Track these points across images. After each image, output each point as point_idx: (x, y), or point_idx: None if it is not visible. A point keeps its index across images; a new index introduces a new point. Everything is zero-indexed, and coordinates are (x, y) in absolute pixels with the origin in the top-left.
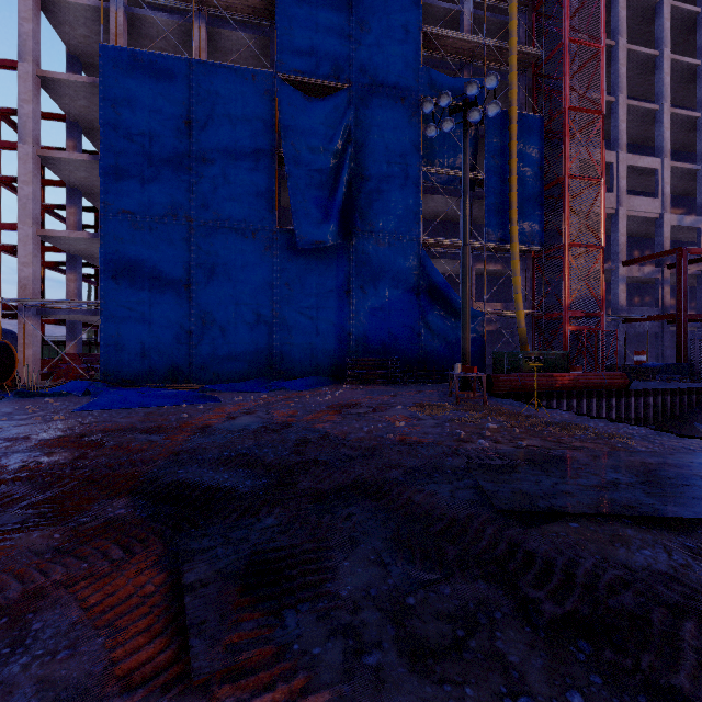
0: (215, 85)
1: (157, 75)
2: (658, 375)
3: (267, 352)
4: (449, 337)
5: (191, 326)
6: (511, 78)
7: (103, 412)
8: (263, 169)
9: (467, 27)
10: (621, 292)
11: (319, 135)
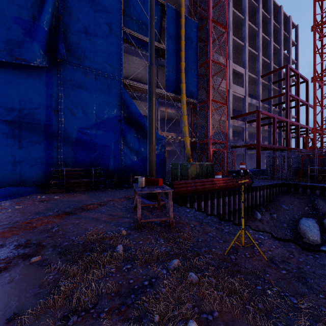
0: None
1: None
2: (255, 176)
3: None
4: (142, 152)
5: None
6: None
7: None
8: None
9: None
10: (230, 132)
11: None
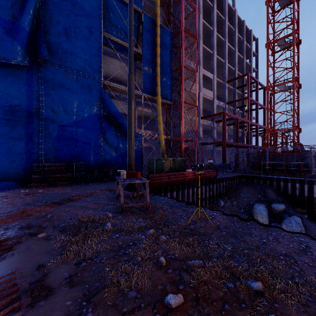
0: None
1: None
2: (220, 169)
3: None
4: (121, 149)
5: None
6: (157, 0)
7: None
8: None
9: None
10: (200, 131)
11: None
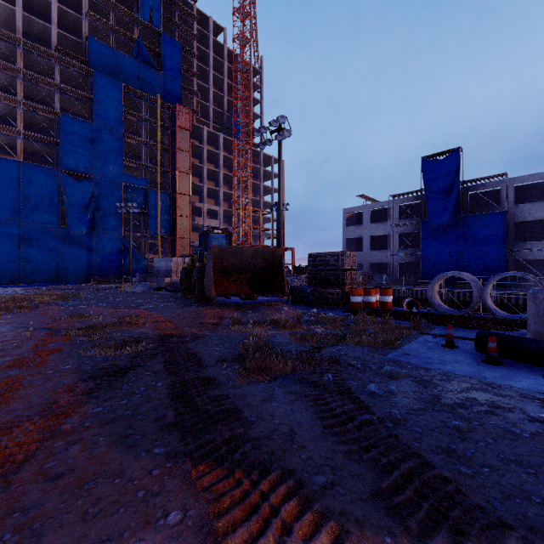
0: (32, 172)
1: (4, 166)
2: None
3: (56, 272)
4: (134, 267)
5: (21, 263)
6: (158, 180)
7: (18, 288)
8: (55, 205)
9: (144, 155)
10: None
11: (80, 194)
